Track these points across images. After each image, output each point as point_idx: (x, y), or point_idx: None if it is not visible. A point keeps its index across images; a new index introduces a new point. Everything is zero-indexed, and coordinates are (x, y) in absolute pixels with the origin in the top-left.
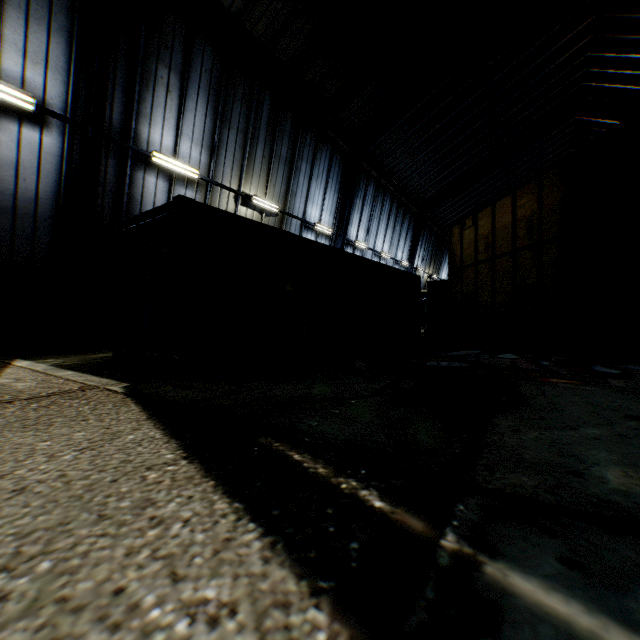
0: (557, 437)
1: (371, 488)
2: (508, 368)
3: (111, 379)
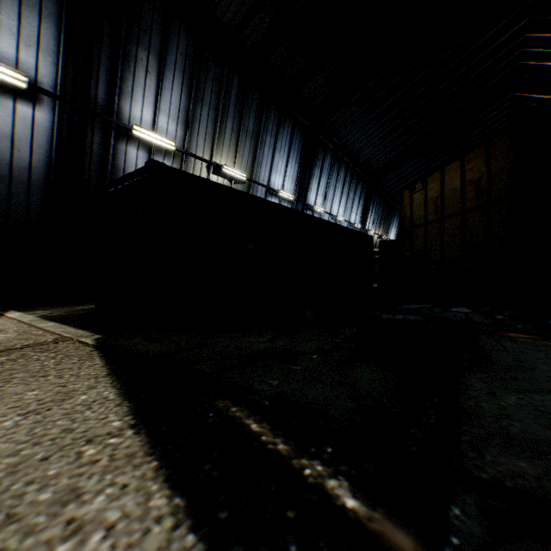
0: (539, 403)
1: (340, 476)
2: (461, 321)
3: (86, 331)
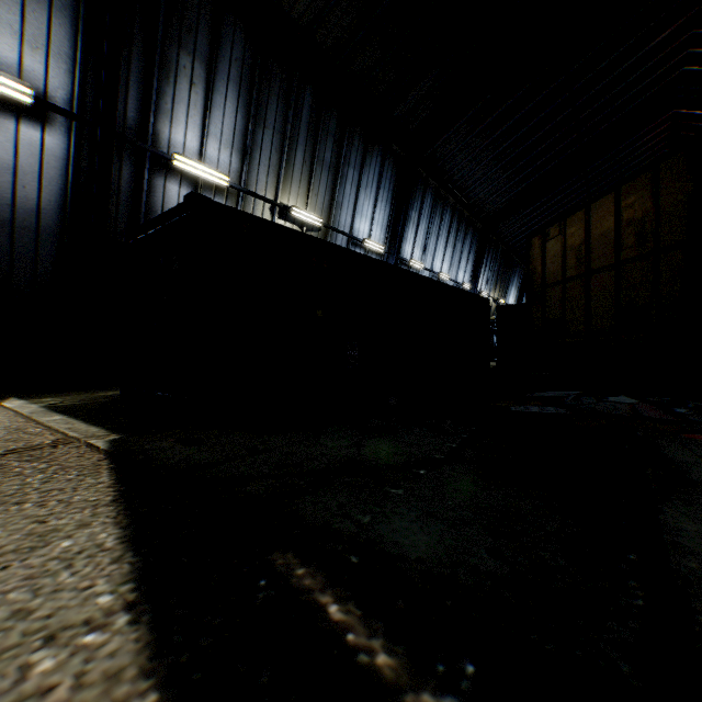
0: None
1: None
2: (623, 416)
3: (102, 428)
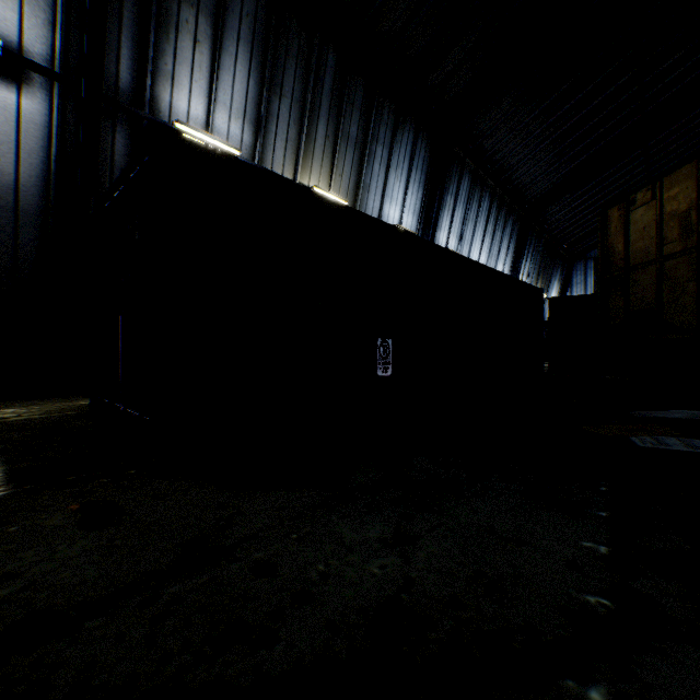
0: None
1: None
2: None
3: (3, 469)
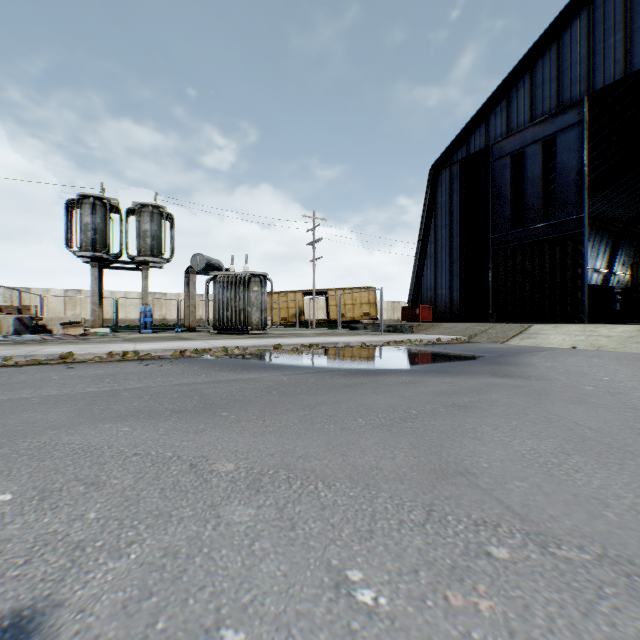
0: None
1: None
2: None
3: None
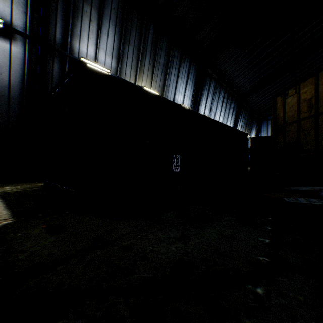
0: None
1: None
2: None
3: (10, 211)
